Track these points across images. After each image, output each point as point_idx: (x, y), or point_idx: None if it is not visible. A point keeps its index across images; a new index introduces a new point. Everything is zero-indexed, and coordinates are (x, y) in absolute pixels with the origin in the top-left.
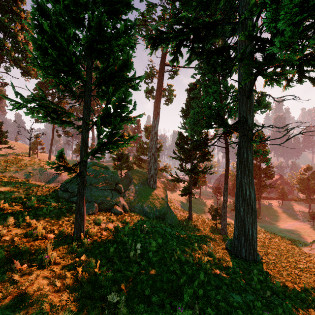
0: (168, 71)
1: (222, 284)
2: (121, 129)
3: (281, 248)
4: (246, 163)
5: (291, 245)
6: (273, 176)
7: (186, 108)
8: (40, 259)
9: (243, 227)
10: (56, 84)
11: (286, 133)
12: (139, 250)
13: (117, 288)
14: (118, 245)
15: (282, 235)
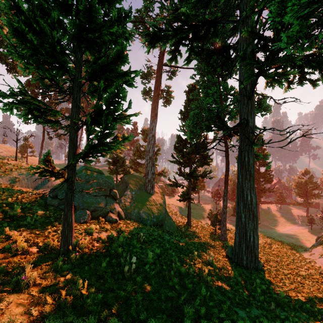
0: (166, 71)
1: (225, 298)
2: (114, 129)
3: (282, 254)
4: (247, 167)
5: (291, 250)
6: (272, 180)
7: (185, 110)
8: (16, 280)
9: (245, 234)
10: (40, 78)
11: (289, 135)
12: (134, 265)
13: (108, 313)
14: (111, 258)
15: (282, 239)
